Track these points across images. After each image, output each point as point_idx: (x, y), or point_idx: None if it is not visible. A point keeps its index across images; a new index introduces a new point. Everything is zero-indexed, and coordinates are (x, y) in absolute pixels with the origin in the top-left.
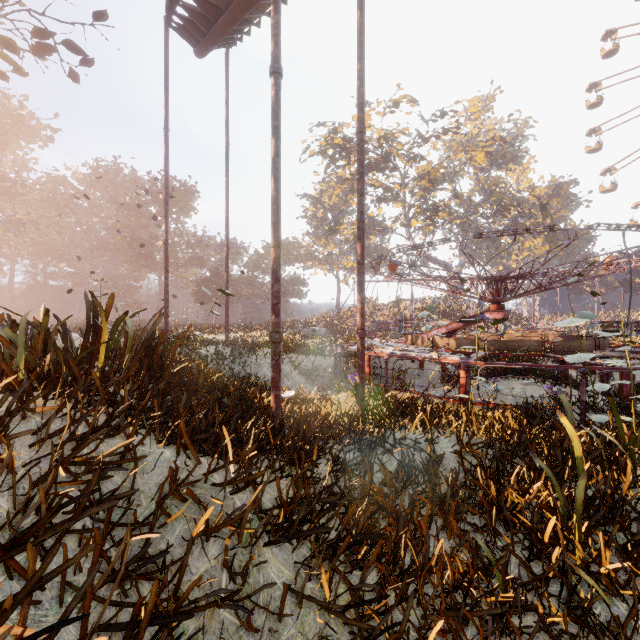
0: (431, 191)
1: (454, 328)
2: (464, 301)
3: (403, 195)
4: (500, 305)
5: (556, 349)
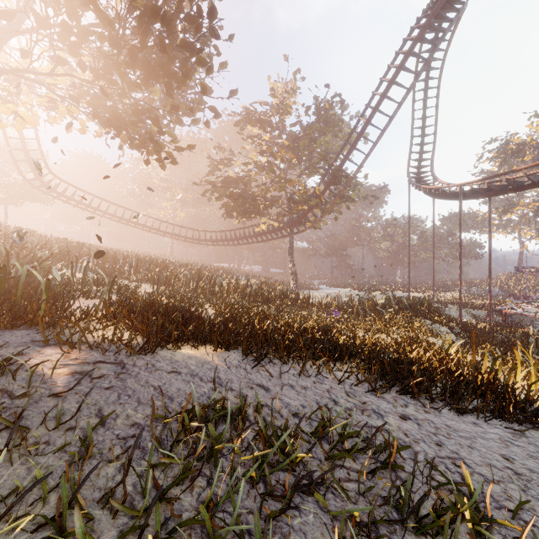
0: None
1: None
2: None
3: None
4: None
5: None
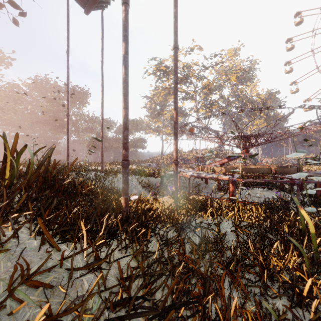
0: (209, 95)
1: (223, 162)
2: (225, 150)
3: (195, 96)
4: (247, 150)
5: (277, 172)
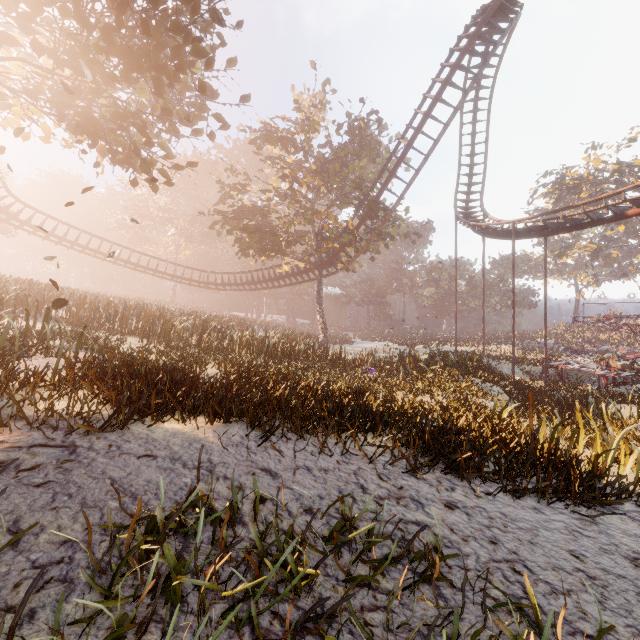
0: None
1: (639, 356)
2: None
3: None
4: None
5: None
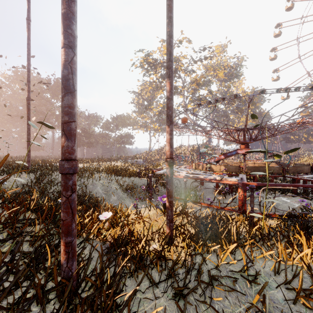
0: (197, 90)
1: (218, 159)
2: (213, 146)
3: (183, 92)
4: (247, 145)
5: (290, 172)
